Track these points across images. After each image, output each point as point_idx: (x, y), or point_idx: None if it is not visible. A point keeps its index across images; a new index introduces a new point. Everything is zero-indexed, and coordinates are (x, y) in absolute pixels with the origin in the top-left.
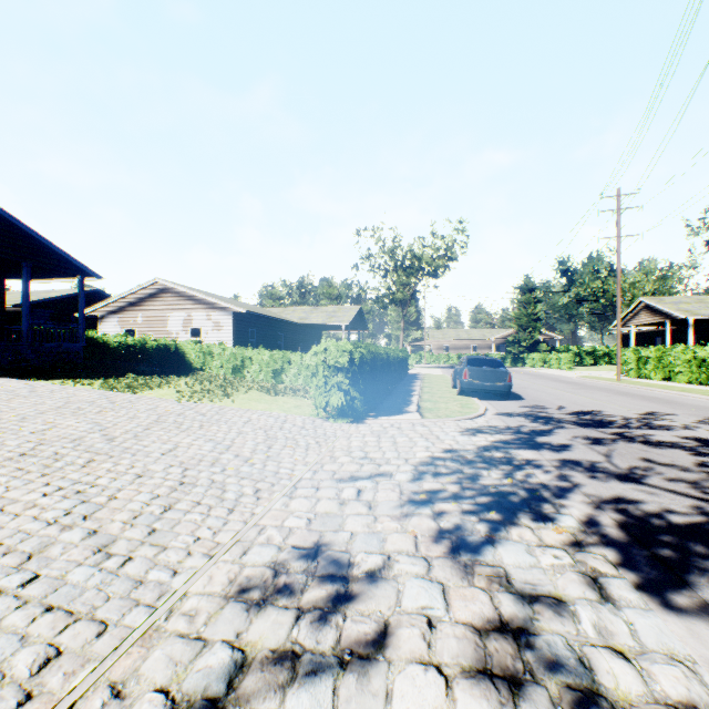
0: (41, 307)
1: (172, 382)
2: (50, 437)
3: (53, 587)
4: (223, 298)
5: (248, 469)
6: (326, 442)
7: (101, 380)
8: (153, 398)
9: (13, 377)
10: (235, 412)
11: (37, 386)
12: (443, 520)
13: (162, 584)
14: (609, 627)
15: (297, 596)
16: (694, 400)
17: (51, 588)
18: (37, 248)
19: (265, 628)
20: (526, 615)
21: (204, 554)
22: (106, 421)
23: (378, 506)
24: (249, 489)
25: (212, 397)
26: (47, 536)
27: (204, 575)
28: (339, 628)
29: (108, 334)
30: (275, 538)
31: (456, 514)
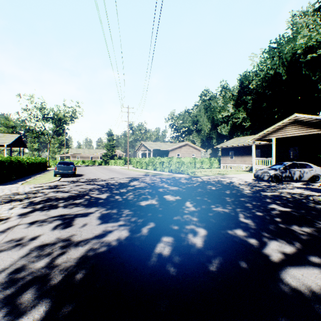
0: None
1: None
2: None
3: None
4: None
5: None
6: None
7: None
8: None
9: None
10: None
11: None
12: None
13: None
14: (3, 212)
15: None
16: (134, 173)
17: None
18: None
19: None
20: None
21: None
22: None
23: None
24: None
25: None
26: None
27: None
28: None
29: None
30: None
31: None
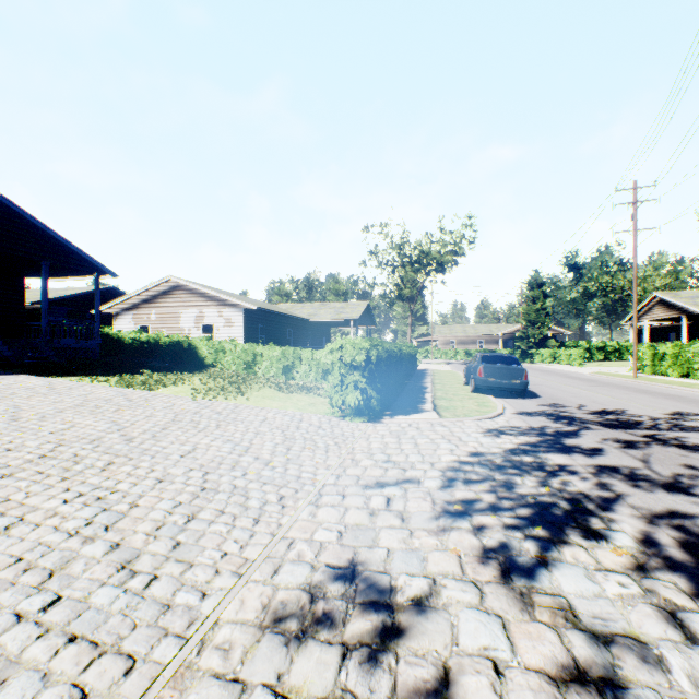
0: (59, 304)
1: (186, 379)
2: (69, 437)
3: (76, 612)
4: (233, 295)
5: (269, 473)
6: (345, 443)
7: (117, 377)
8: (168, 395)
9: (33, 373)
10: (250, 410)
11: (55, 383)
12: (485, 536)
13: (191, 609)
14: None
15: (339, 628)
16: None
17: (74, 613)
18: (55, 247)
19: (309, 670)
20: (606, 661)
21: (233, 572)
22: (124, 420)
23: (411, 518)
24: (273, 495)
25: (226, 394)
26: (68, 550)
27: (235, 598)
28: (393, 672)
29: (122, 330)
30: (306, 555)
31: (499, 529)
